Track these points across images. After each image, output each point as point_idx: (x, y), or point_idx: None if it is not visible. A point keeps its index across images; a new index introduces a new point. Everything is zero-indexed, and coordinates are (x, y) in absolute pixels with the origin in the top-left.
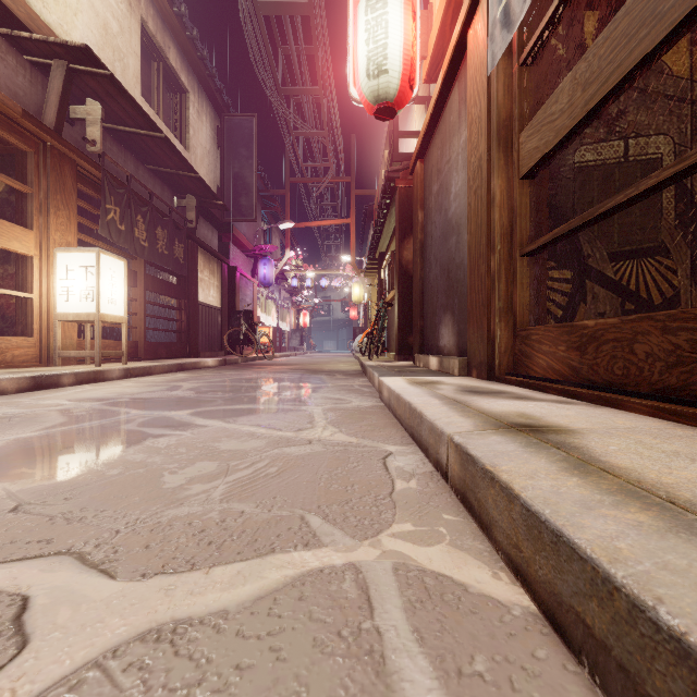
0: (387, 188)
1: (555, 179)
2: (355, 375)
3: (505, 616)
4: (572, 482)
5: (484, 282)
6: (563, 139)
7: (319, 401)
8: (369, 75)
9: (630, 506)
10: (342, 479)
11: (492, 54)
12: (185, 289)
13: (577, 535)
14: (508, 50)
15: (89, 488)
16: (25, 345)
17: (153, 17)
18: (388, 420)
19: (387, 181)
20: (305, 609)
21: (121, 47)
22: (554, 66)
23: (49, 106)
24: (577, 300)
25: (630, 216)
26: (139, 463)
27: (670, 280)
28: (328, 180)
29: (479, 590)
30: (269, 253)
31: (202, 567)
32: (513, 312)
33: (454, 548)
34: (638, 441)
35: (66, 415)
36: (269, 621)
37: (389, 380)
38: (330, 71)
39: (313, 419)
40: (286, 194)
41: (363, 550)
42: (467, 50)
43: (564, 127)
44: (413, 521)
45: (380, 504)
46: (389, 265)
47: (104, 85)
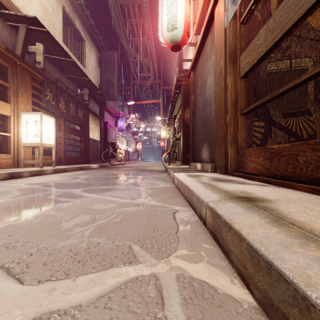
0: (177, 85)
1: (257, 78)
2: (162, 172)
3: (239, 309)
4: (274, 230)
5: (223, 127)
6: (261, 58)
7: (144, 184)
8: (168, 30)
9: (310, 246)
10: (152, 225)
11: (227, 17)
12: (83, 132)
13: (282, 265)
14: (234, 16)
15: (23, 229)
16: (6, 158)
17: (68, 5)
18: (176, 194)
19: (177, 81)
20: (125, 304)
21: (53, 19)
22: (256, 25)
23: (18, 45)
24: (267, 136)
25: (292, 96)
26: (51, 216)
27: (311, 126)
28: (150, 82)
29: (224, 291)
30: (123, 115)
31: (72, 277)
32: (237, 141)
33: (209, 264)
34: (305, 206)
35: (21, 191)
36: (104, 312)
37: (177, 174)
38: (151, 31)
39: (140, 193)
40: (131, 88)
41: (160, 266)
42: (215, 17)
43: (262, 52)
44: (187, 248)
45: (171, 239)
46: (178, 121)
47: (44, 36)
